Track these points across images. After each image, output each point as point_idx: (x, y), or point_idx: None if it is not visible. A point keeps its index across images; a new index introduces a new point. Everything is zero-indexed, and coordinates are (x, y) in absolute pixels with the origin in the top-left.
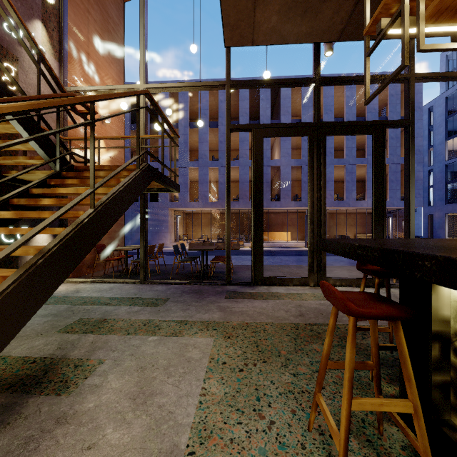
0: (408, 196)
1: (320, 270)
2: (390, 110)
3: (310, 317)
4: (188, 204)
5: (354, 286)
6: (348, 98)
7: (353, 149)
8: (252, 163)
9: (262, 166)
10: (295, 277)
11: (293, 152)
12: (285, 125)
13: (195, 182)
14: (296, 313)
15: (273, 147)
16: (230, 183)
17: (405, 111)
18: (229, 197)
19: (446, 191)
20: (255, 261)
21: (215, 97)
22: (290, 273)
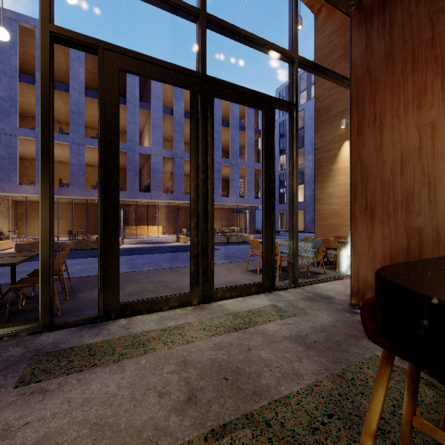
0: (293, 186)
1: (207, 281)
2: (247, 121)
3: (210, 399)
4: (16, 188)
5: (245, 295)
6: (215, 100)
7: (220, 149)
8: (98, 108)
9: (118, 116)
10: (173, 295)
11: (164, 143)
12: (158, 61)
13: (33, 160)
14: (181, 396)
15: (142, 134)
16: (50, 136)
17: (290, 93)
18: (48, 162)
19: (279, 194)
20: (106, 279)
21: (64, 53)
22: (164, 282)
